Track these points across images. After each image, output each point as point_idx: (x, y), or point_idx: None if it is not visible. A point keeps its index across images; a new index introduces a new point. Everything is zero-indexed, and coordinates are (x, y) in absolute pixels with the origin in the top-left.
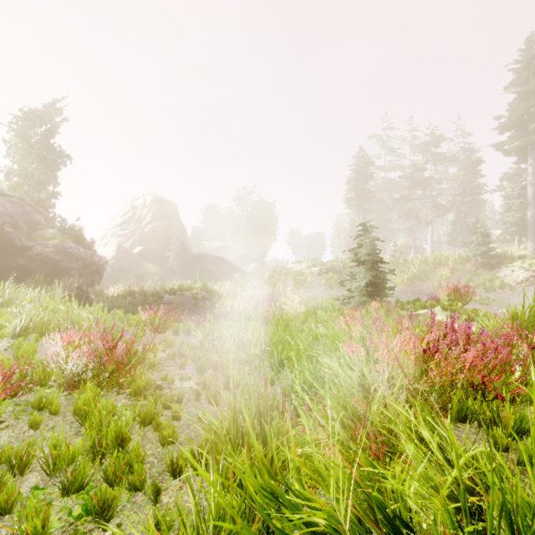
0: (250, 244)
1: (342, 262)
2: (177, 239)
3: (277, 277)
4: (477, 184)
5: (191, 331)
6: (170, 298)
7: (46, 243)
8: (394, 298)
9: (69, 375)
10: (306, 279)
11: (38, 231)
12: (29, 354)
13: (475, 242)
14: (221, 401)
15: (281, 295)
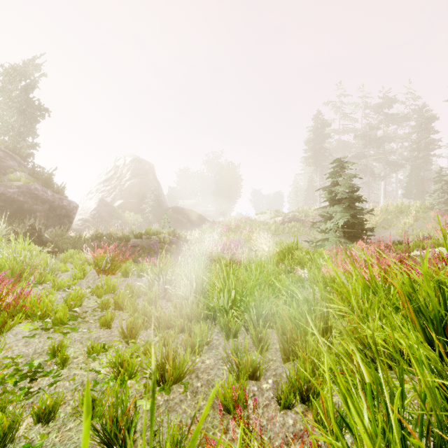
0: (218, 200)
1: (303, 212)
2: (152, 193)
3: (243, 227)
4: (431, 139)
5: (143, 273)
6: (136, 241)
7: (10, 184)
8: None
9: None
10: (270, 228)
11: (8, 174)
12: None
13: (438, 190)
14: None
15: (247, 241)
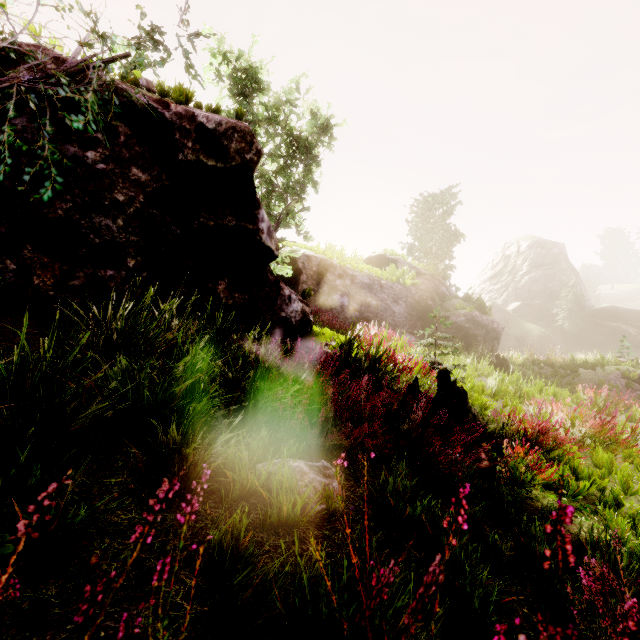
0: None
1: None
2: (569, 291)
3: None
4: None
5: None
6: (589, 374)
7: (457, 313)
8: None
9: (580, 437)
10: None
11: (447, 301)
12: (522, 412)
13: None
14: None
15: None
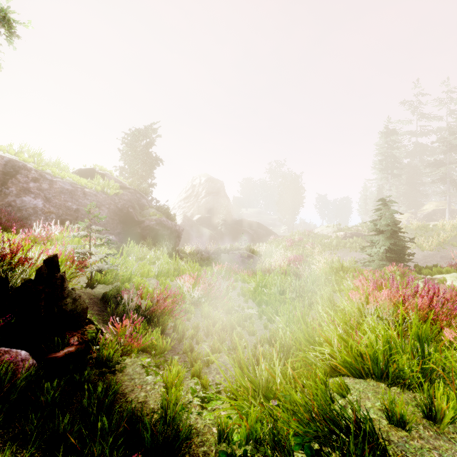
0: (281, 210)
1: (367, 227)
2: (224, 209)
3: (306, 240)
4: None
5: (245, 280)
6: (226, 256)
7: (151, 218)
8: (420, 261)
9: (196, 298)
10: (331, 242)
11: (145, 210)
12: (170, 286)
13: None
14: (281, 314)
15: (309, 256)
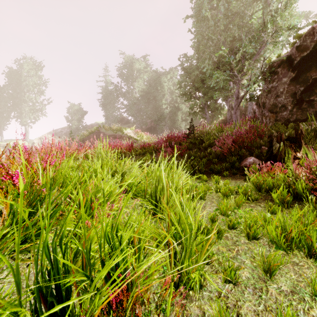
0: None
1: None
2: None
3: None
4: None
5: None
6: None
7: None
8: None
9: None
10: None
11: None
12: None
13: None
14: None
15: None
